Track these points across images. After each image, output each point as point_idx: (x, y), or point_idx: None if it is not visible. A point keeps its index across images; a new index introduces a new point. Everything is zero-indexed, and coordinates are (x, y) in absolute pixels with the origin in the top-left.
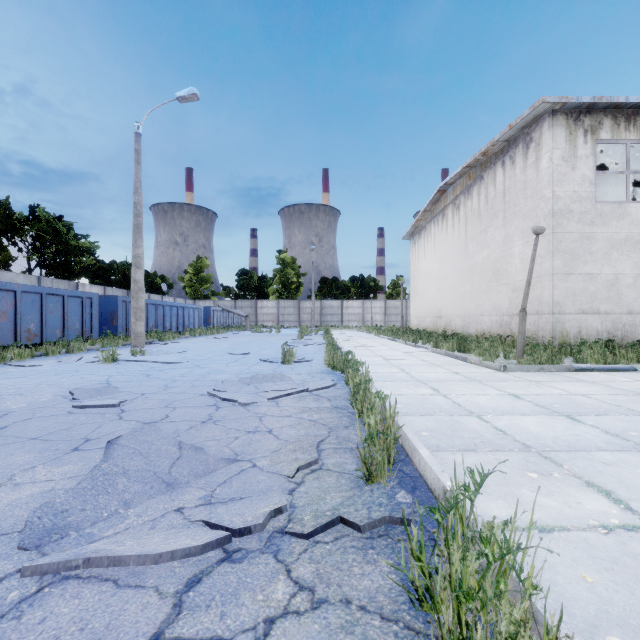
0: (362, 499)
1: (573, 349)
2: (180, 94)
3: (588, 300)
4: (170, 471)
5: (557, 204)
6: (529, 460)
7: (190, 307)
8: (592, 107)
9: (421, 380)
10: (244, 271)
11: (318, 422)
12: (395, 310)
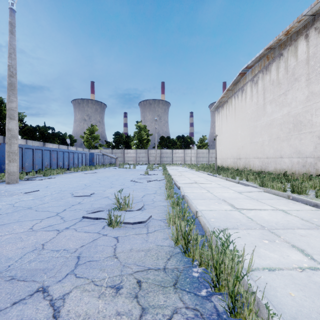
0: None
1: None
2: None
3: None
4: None
5: None
6: None
7: (79, 152)
8: None
9: None
10: (117, 133)
11: None
12: (202, 154)
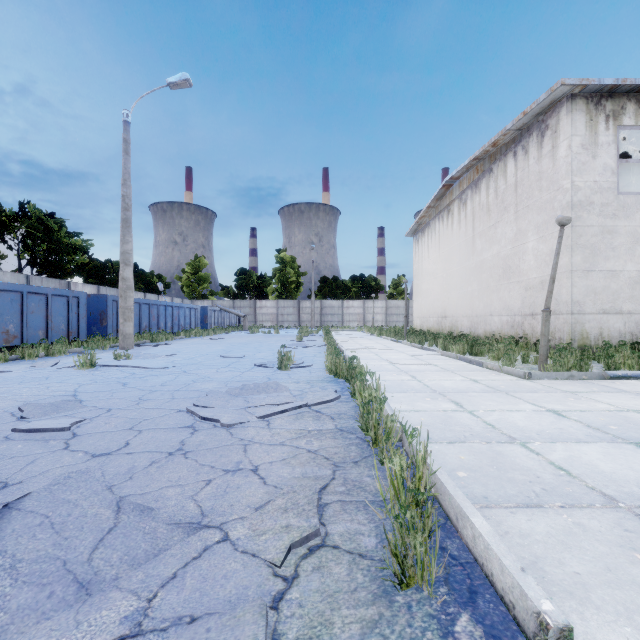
0: (396, 632)
1: (596, 352)
2: (171, 80)
3: (610, 299)
4: (91, 557)
5: (576, 195)
6: (626, 527)
7: (186, 307)
8: (614, 90)
9: (437, 390)
10: (243, 270)
11: (319, 454)
12: (396, 310)
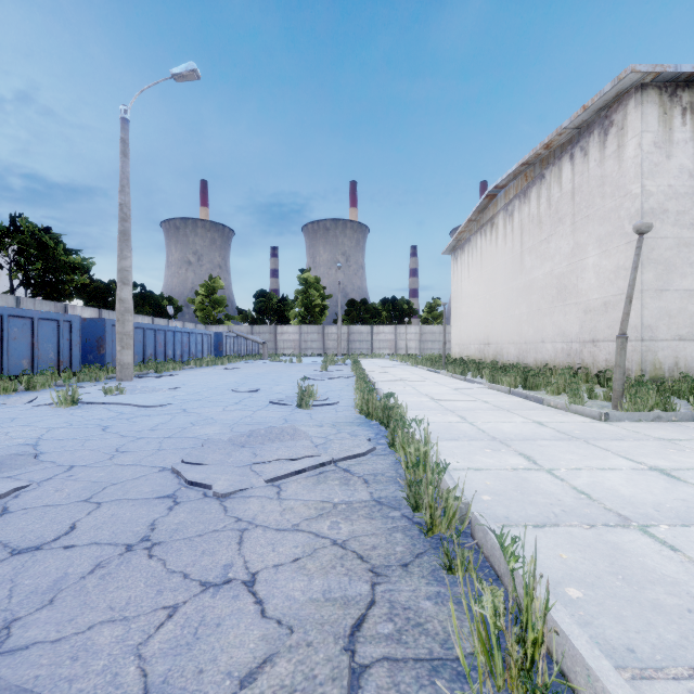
0: None
1: (674, 386)
2: (176, 70)
3: (687, 323)
4: None
5: (648, 202)
6: None
7: (198, 333)
8: (693, 79)
9: (497, 437)
10: (262, 292)
11: (349, 549)
12: (432, 336)
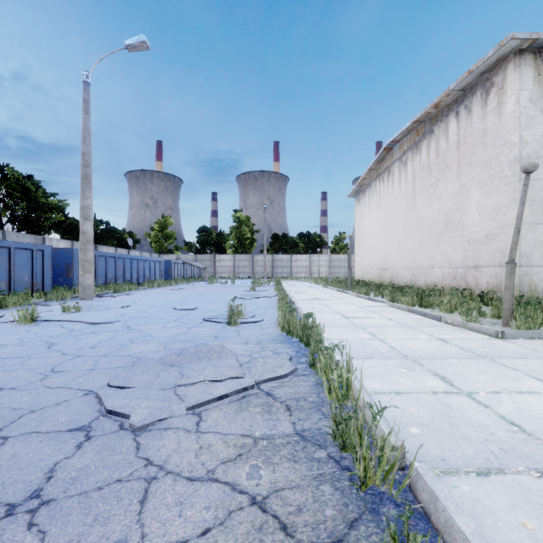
0: None
1: None
2: (129, 42)
3: None
4: None
5: (525, 149)
6: None
7: (151, 260)
8: None
9: (409, 355)
10: (204, 228)
11: (270, 513)
12: (338, 263)
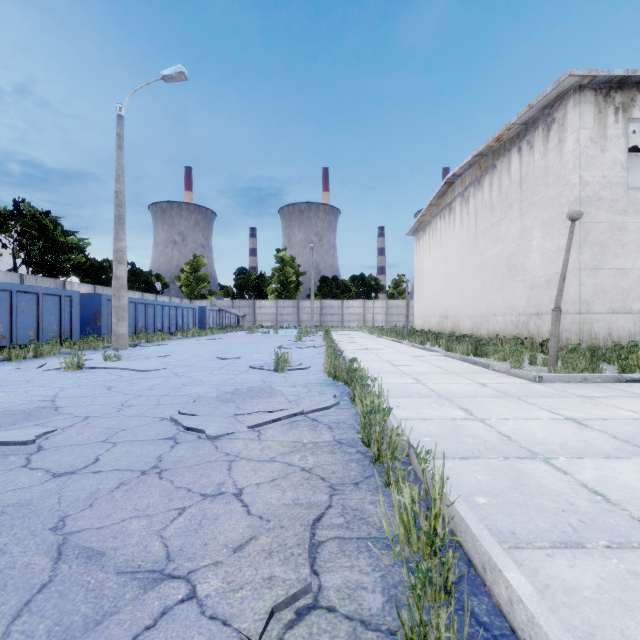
0: None
1: (606, 353)
2: (166, 72)
3: (619, 298)
4: (8, 630)
5: (585, 190)
6: None
7: (184, 307)
8: (624, 82)
9: (444, 395)
10: (242, 270)
11: (314, 473)
12: (397, 310)
